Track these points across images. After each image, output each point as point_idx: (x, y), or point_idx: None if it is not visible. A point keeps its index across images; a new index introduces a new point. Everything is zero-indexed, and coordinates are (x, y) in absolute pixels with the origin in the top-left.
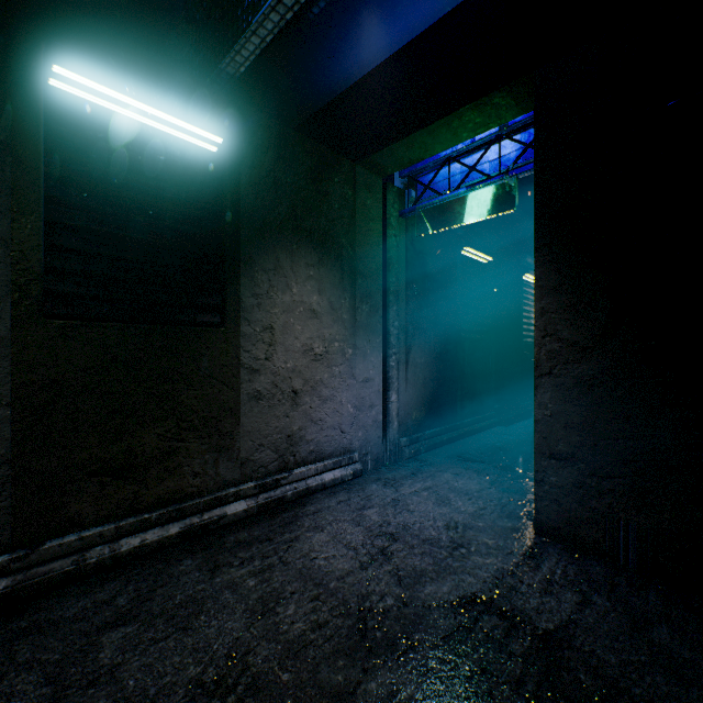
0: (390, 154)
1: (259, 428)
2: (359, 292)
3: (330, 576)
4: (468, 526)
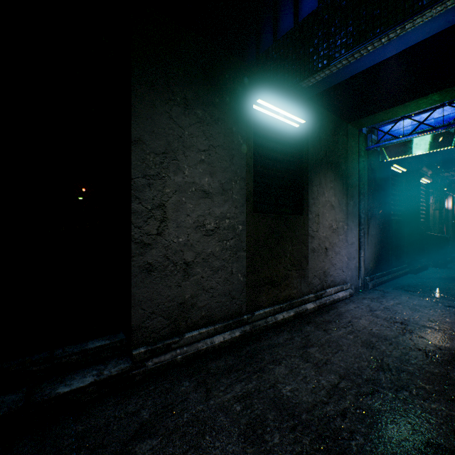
0: (371, 118)
1: (314, 267)
2: (349, 194)
3: (387, 336)
4: (442, 321)
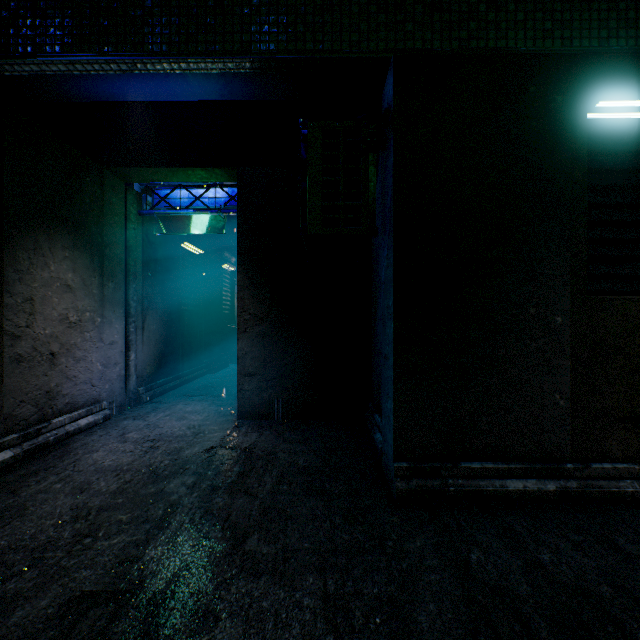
0: (137, 172)
1: (21, 387)
2: (107, 272)
3: (121, 465)
4: (202, 425)
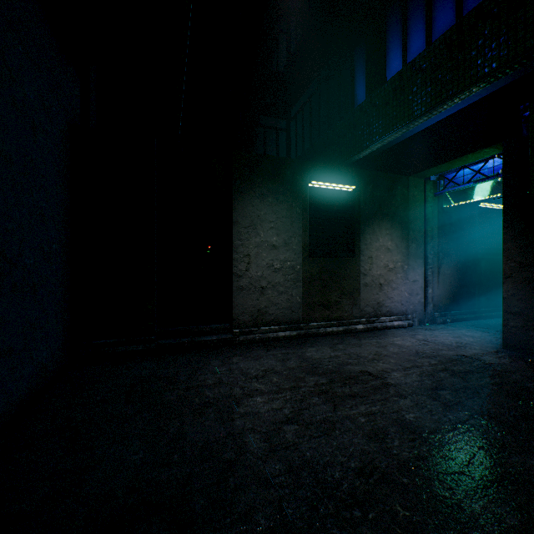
0: (428, 171)
1: (366, 298)
2: (410, 238)
3: (403, 345)
4: (467, 343)
